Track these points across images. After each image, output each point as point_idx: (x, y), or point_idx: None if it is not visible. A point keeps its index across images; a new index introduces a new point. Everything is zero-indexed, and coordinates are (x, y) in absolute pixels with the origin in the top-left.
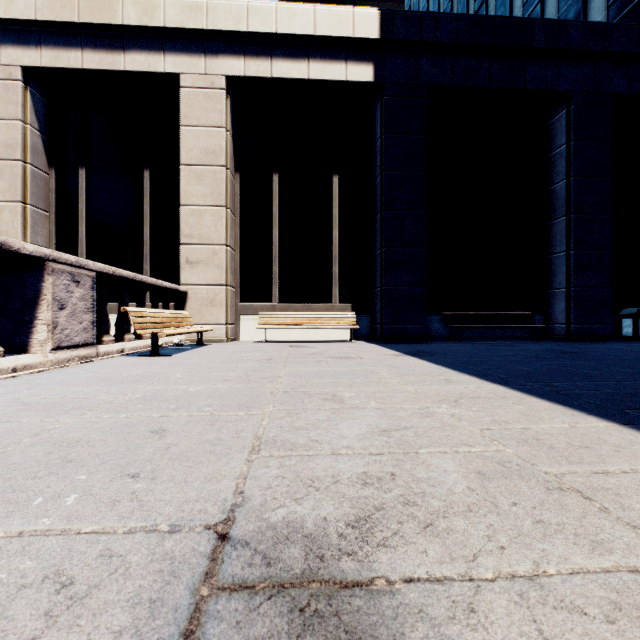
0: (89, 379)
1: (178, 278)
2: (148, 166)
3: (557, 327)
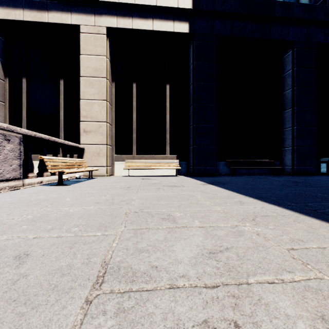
0: (6, 202)
1: (79, 140)
2: (62, 77)
3: (287, 168)
